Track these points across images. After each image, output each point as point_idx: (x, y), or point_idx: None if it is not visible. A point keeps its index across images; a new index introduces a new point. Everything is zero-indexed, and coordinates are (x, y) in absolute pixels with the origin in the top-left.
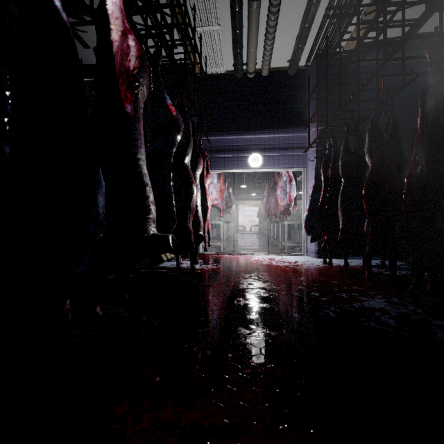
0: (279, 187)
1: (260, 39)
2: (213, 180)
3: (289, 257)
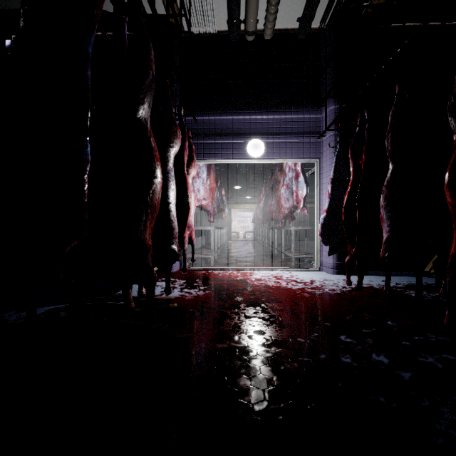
0: (284, 185)
1: None
2: (201, 173)
3: (300, 273)
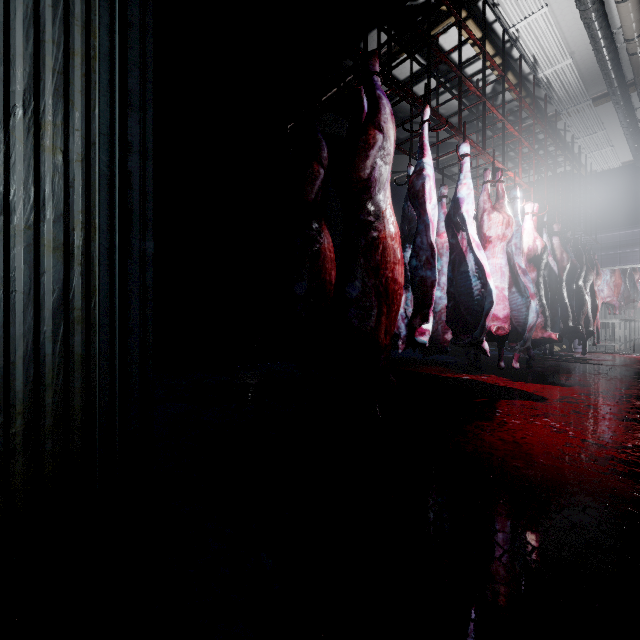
0: None
1: None
2: (604, 276)
3: None
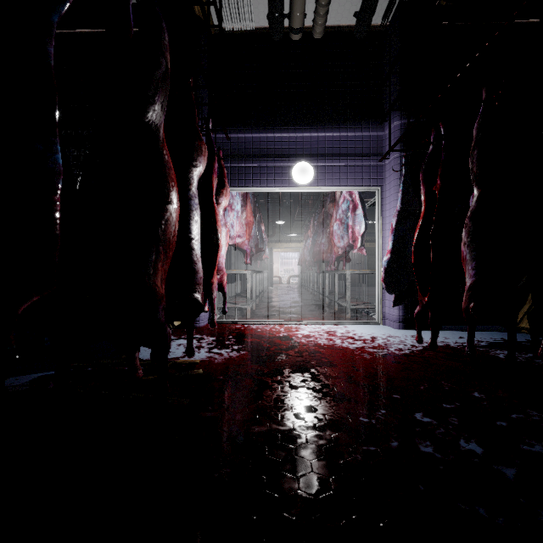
0: (337, 219)
1: None
2: (235, 204)
3: (357, 327)
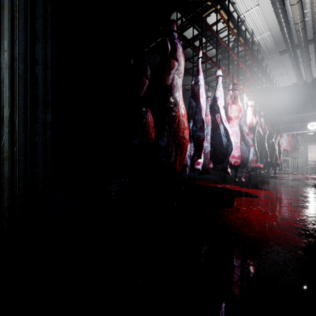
0: None
1: (313, 70)
2: (284, 137)
3: None
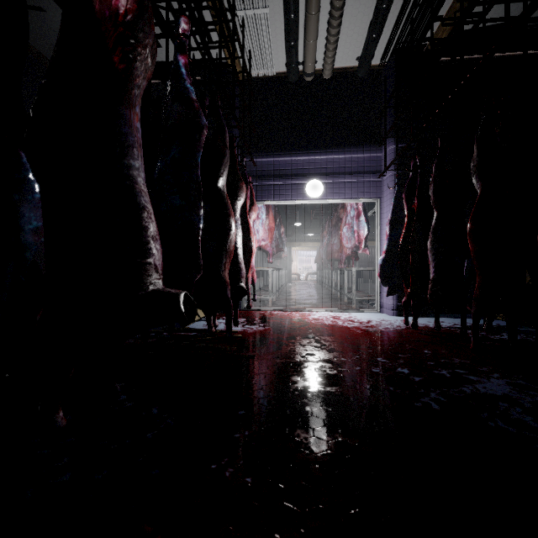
0: (345, 224)
1: (321, 28)
2: (259, 214)
3: (359, 314)
